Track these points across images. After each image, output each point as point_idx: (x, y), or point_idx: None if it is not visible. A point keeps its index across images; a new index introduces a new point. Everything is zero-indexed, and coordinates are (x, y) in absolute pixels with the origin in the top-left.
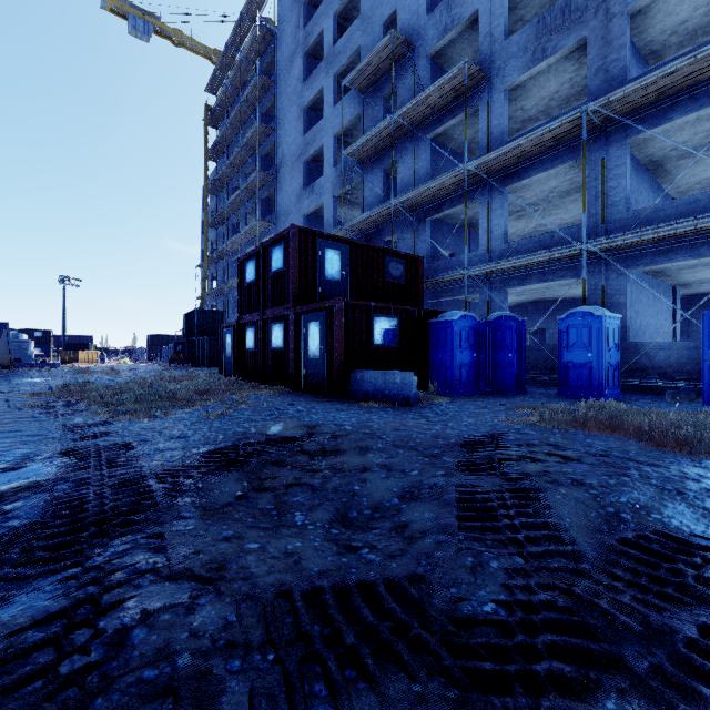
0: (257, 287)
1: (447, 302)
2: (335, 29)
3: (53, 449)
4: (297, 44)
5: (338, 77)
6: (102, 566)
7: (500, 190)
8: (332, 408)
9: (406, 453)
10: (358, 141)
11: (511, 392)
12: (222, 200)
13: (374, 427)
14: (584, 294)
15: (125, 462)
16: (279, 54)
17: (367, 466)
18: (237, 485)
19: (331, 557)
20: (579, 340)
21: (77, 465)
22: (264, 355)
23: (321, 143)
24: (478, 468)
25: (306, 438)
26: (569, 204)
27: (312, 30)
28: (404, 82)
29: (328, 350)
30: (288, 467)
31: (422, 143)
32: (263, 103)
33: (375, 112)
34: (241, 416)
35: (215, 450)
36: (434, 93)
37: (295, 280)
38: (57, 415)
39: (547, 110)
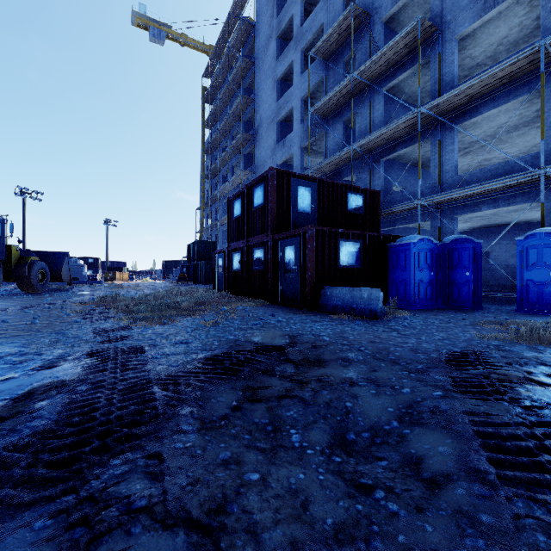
0: (243, 220)
1: (399, 229)
2: (302, 13)
3: (83, 350)
4: (272, 30)
5: (305, 51)
6: (96, 496)
7: (451, 128)
8: (307, 319)
9: (388, 366)
10: (322, 99)
11: (468, 307)
12: (215, 158)
13: (350, 339)
14: (542, 216)
15: (136, 365)
16: (257, 41)
17: (353, 379)
18: (232, 394)
19: (342, 500)
20: (540, 259)
21: (96, 367)
22: (248, 274)
23: (291, 106)
24: (480, 391)
25: (290, 347)
26: (516, 138)
27: (283, 17)
28: (361, 47)
29: (302, 269)
30: (277, 376)
31: (377, 96)
32: (245, 80)
33: (336, 75)
34: (231, 325)
35: (212, 357)
36: (389, 51)
37: (273, 212)
38: (93, 320)
39: (494, 55)
